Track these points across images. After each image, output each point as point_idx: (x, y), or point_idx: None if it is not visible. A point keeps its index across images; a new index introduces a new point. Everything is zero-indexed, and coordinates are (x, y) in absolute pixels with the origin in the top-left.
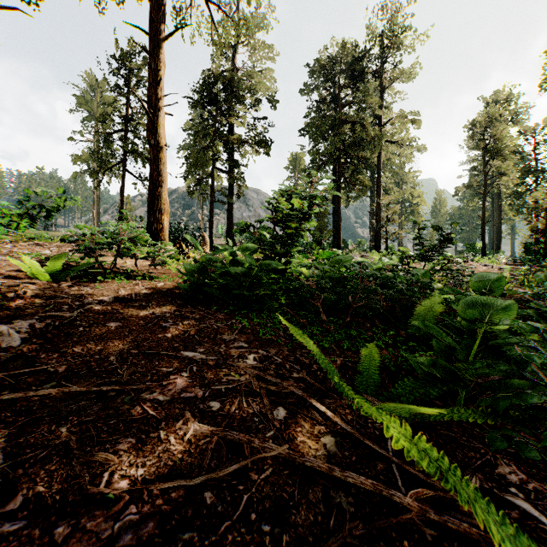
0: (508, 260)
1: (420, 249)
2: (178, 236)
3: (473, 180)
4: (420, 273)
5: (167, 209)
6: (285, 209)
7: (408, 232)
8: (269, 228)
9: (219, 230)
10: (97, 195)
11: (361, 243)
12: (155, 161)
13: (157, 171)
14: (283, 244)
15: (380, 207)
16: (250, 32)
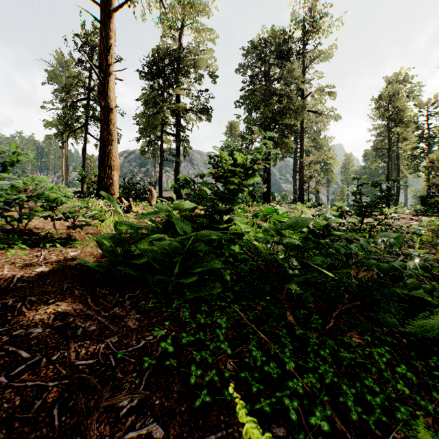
0: (411, 210)
1: (358, 205)
2: (131, 189)
3: (380, 144)
4: (391, 238)
5: (116, 166)
6: (227, 164)
7: (347, 188)
8: (210, 184)
9: (168, 184)
10: (65, 154)
11: (286, 195)
12: (105, 121)
13: (107, 130)
14: (224, 200)
15: (303, 166)
16: (194, 17)
